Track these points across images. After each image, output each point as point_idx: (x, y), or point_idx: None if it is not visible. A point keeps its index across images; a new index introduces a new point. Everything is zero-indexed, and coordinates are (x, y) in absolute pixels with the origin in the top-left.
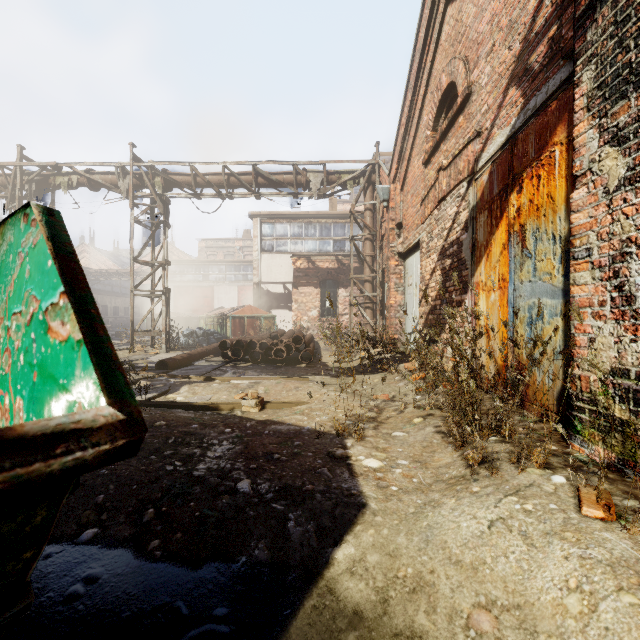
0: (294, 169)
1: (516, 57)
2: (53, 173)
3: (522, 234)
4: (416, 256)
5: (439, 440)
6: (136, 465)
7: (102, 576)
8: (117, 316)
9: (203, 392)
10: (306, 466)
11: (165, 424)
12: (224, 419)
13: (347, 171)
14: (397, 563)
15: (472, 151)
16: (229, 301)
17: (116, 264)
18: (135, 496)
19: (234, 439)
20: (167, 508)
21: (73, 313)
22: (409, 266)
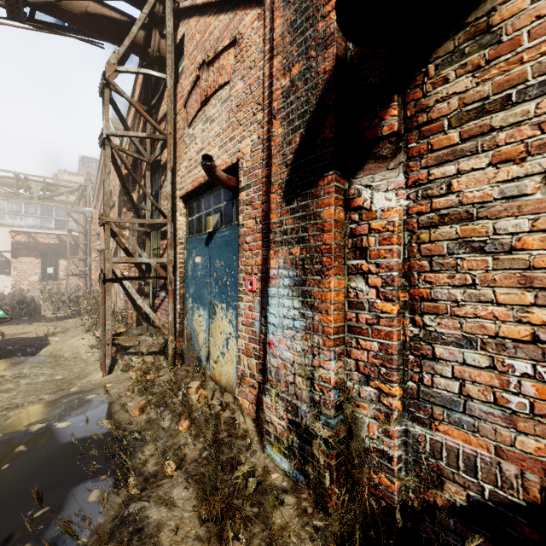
0: (16, 177)
1: None
2: None
3: None
4: None
5: (83, 332)
6: None
7: None
8: None
9: None
10: (32, 342)
11: None
12: None
13: (64, 186)
14: (56, 348)
15: None
16: None
17: None
18: None
19: None
20: None
21: None
22: None
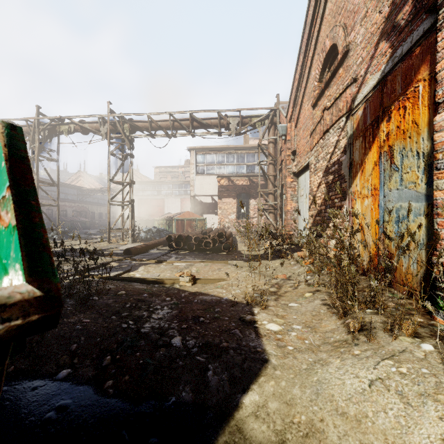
0: (218, 115)
1: (385, 18)
2: (58, 123)
3: (390, 153)
4: (306, 174)
5: (325, 310)
6: (101, 323)
7: (70, 406)
8: (101, 219)
9: (154, 271)
10: (223, 327)
11: (125, 293)
12: (167, 290)
13: (256, 115)
14: (293, 411)
15: (349, 93)
16: (175, 209)
17: (101, 184)
18: (98, 346)
19: (172, 305)
20: (120, 356)
21: (12, 203)
22: (301, 182)
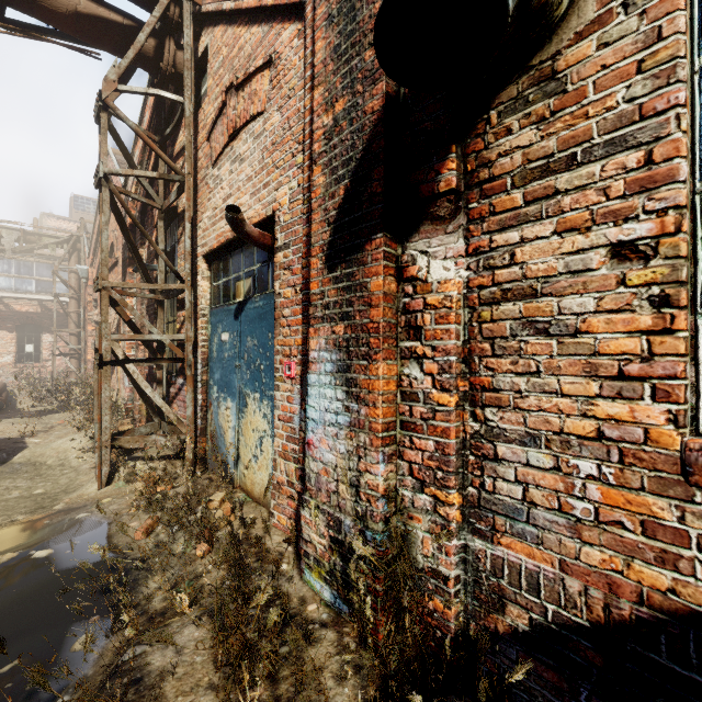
0: None
1: None
2: None
3: None
4: None
5: (74, 430)
6: None
7: None
8: None
9: None
10: (2, 445)
11: None
12: None
13: (49, 235)
14: (36, 453)
15: None
16: None
17: None
18: None
19: None
20: None
21: None
22: None
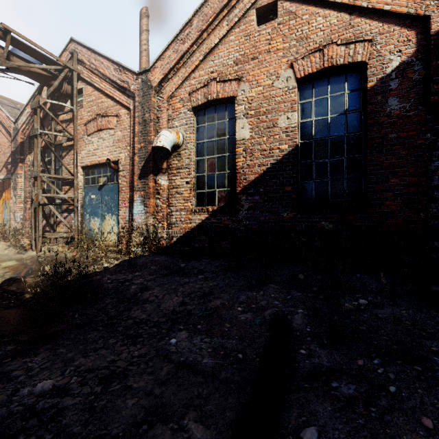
0: None
1: (6, 162)
2: None
3: (6, 203)
4: None
5: None
6: None
7: None
8: None
9: None
10: None
11: None
12: None
13: None
14: None
15: None
16: None
17: None
18: None
19: None
20: None
21: None
22: None
